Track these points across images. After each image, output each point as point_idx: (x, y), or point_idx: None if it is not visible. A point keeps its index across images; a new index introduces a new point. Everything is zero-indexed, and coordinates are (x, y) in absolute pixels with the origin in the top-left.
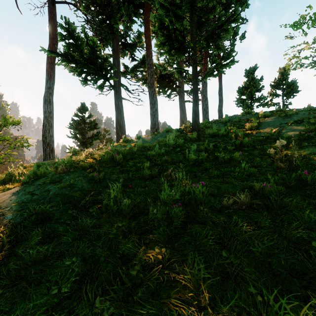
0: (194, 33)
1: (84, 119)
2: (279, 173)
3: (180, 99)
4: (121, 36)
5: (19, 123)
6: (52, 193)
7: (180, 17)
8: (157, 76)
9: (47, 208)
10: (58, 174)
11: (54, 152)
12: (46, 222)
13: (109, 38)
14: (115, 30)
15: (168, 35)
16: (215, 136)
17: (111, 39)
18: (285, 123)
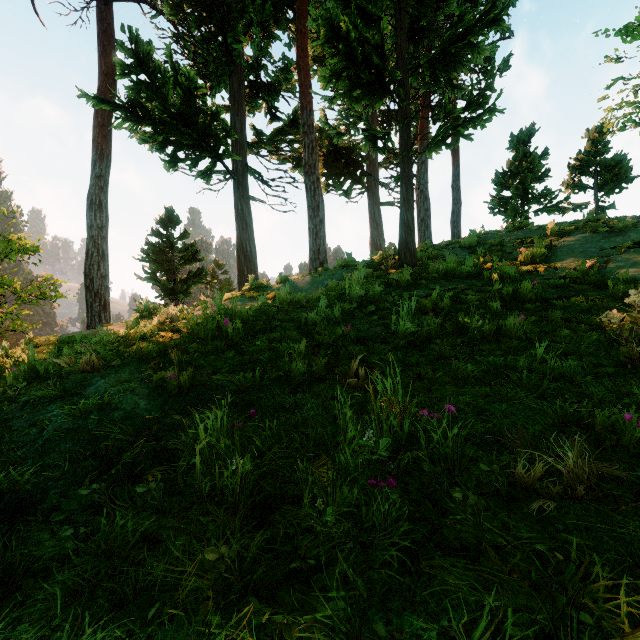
0: (404, 52)
1: (172, 241)
2: (635, 373)
3: (370, 201)
4: (248, 69)
5: (35, 250)
6: (54, 428)
7: (373, 17)
8: (323, 153)
9: (27, 477)
10: (80, 372)
11: (108, 311)
12: (21, 519)
13: (224, 72)
14: (235, 56)
15: (348, 55)
16: (451, 276)
17: (227, 75)
18: (612, 248)
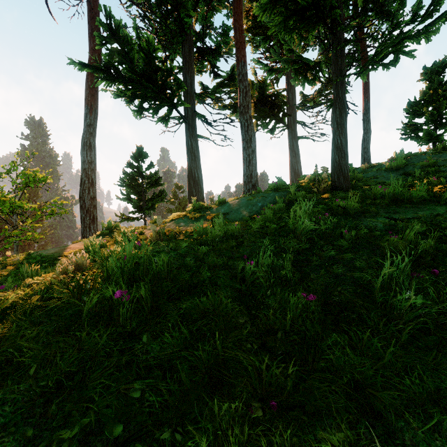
0: None
1: (141, 171)
2: None
3: (290, 135)
4: (196, 37)
5: (45, 180)
6: None
7: None
8: (253, 101)
9: None
10: None
11: (96, 223)
12: None
13: (178, 41)
14: (186, 28)
15: None
16: (398, 200)
17: (180, 43)
18: None
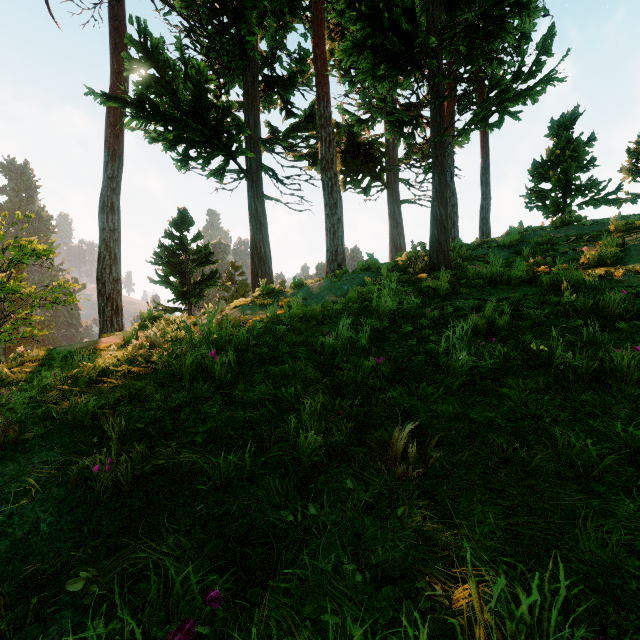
0: (436, 20)
1: (185, 243)
2: None
3: (390, 198)
4: (262, 62)
5: (47, 254)
6: None
7: None
8: (340, 149)
9: None
10: None
11: (121, 315)
12: None
13: (237, 66)
14: (249, 49)
15: (373, 19)
16: (497, 281)
17: (240, 69)
18: None
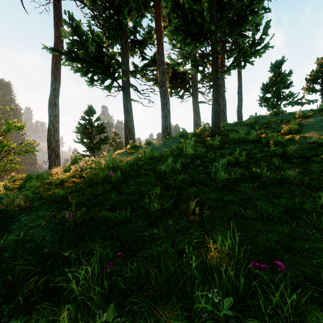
0: (214, 17)
1: (91, 122)
2: None
3: (193, 100)
4: (130, 33)
5: (22, 128)
6: None
7: None
8: (169, 76)
9: None
10: (13, 210)
11: (59, 158)
12: None
13: (118, 35)
14: (123, 26)
15: (184, 17)
16: (242, 141)
17: (119, 36)
18: None
